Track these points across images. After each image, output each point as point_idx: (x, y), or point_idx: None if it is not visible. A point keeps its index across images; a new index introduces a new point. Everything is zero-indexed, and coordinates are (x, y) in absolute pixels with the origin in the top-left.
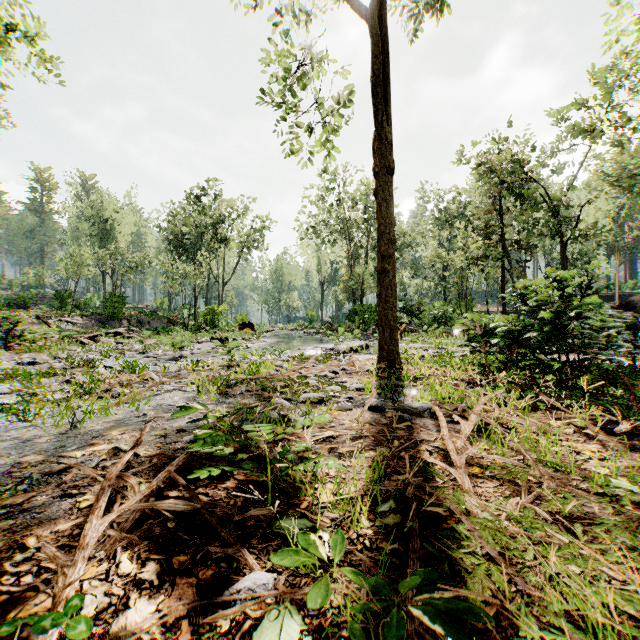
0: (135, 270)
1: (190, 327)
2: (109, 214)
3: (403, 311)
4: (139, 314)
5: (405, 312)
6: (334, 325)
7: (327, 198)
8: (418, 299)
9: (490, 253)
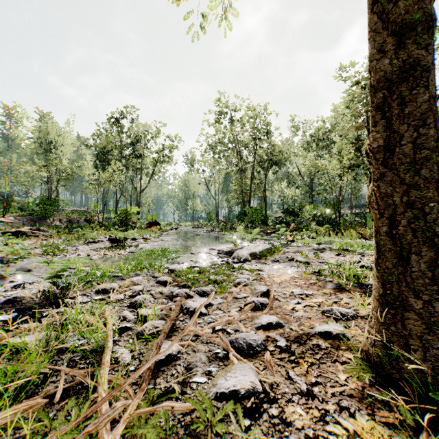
0: (67, 179)
1: (106, 225)
2: (53, 137)
3: (286, 212)
4: (73, 215)
5: (288, 213)
6: (228, 223)
7: (222, 122)
8: (299, 202)
9: (360, 163)
